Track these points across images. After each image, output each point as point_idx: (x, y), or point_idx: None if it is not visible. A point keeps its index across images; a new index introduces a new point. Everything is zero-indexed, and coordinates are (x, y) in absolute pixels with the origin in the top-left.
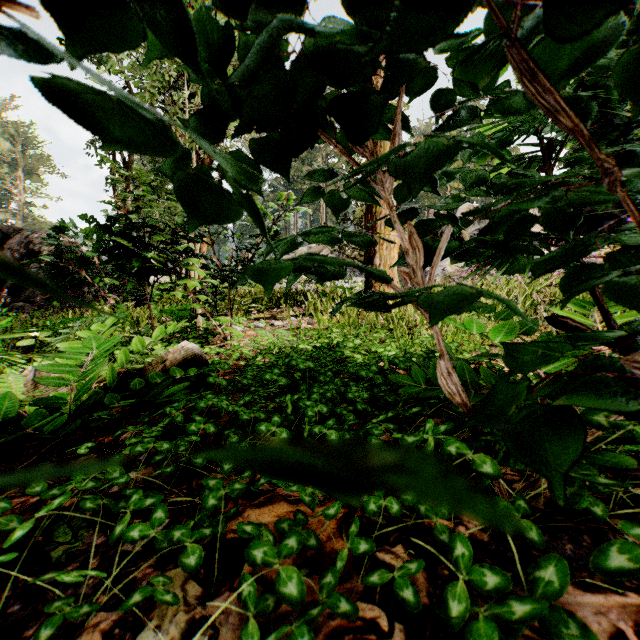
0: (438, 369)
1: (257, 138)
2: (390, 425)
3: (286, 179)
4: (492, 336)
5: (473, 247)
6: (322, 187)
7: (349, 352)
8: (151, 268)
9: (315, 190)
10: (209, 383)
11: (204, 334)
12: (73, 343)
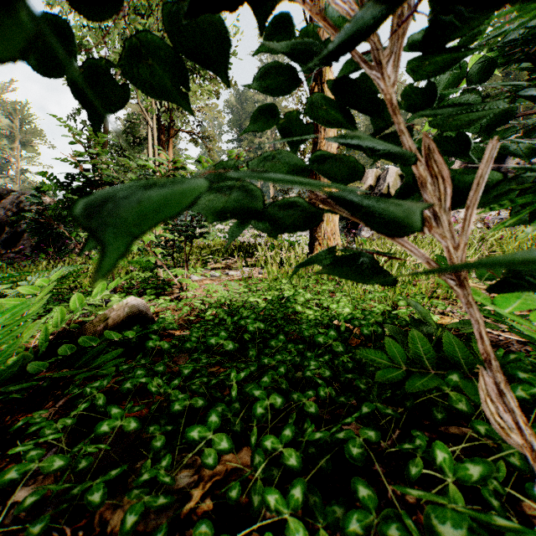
0: (481, 385)
1: (173, 2)
2: (370, 432)
3: (223, 80)
4: (535, 316)
5: (535, 174)
6: (275, 107)
7: (300, 307)
8: None
9: (266, 111)
10: (148, 348)
11: (161, 285)
12: (11, 300)
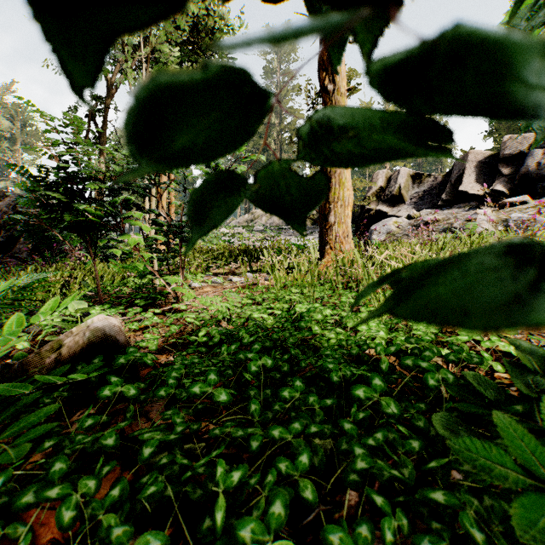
0: None
1: None
2: None
3: None
4: None
5: None
6: None
7: (317, 327)
8: (88, 222)
9: None
10: (101, 399)
11: (153, 294)
12: None
